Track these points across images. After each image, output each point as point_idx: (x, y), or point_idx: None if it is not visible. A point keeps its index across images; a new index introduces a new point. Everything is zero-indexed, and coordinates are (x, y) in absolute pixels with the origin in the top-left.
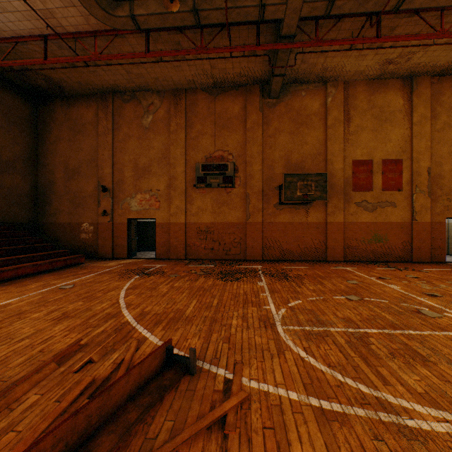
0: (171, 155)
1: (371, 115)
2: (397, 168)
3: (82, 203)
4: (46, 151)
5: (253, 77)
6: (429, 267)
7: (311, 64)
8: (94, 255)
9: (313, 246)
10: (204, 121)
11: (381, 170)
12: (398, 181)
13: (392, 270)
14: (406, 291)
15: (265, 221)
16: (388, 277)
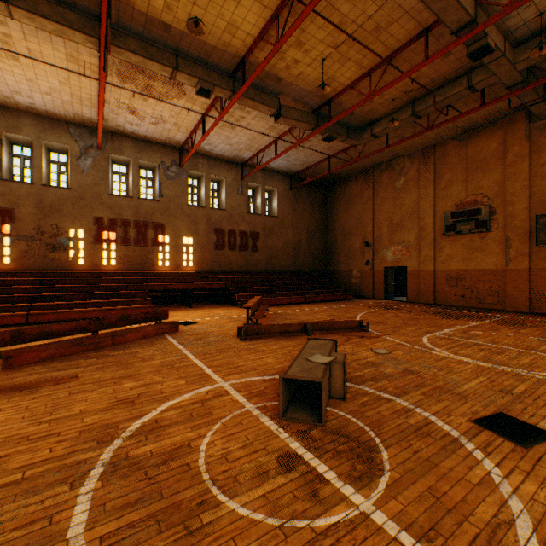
0: (419, 208)
1: None
2: None
3: (352, 256)
4: (331, 221)
5: (509, 109)
6: None
7: None
8: (360, 295)
9: None
10: (453, 170)
11: None
12: None
13: None
14: None
15: (533, 267)
16: None
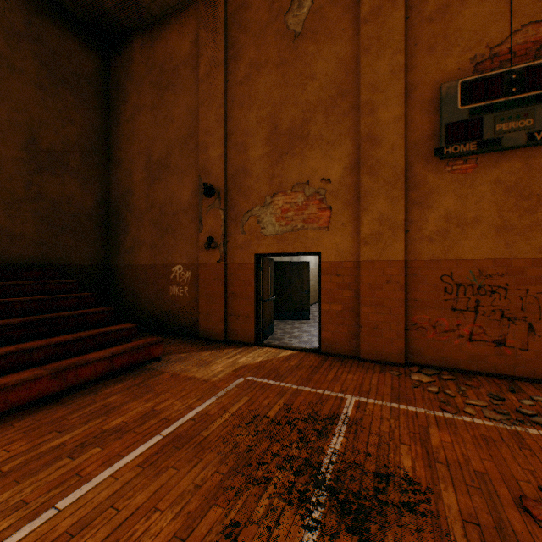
0: (361, 80)
1: None
2: None
3: (173, 226)
4: (121, 136)
5: None
6: None
7: None
8: (192, 330)
9: None
10: None
11: None
12: None
13: None
14: None
15: None
16: None
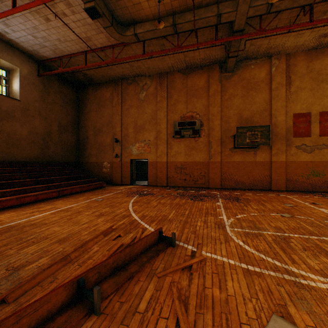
0: (157, 117)
1: (309, 78)
2: None
3: (104, 150)
4: (84, 118)
5: (214, 59)
6: None
7: (258, 45)
8: (111, 182)
9: (260, 178)
10: (179, 93)
11: (318, 120)
12: None
13: (326, 198)
14: None
15: (223, 160)
16: (320, 203)
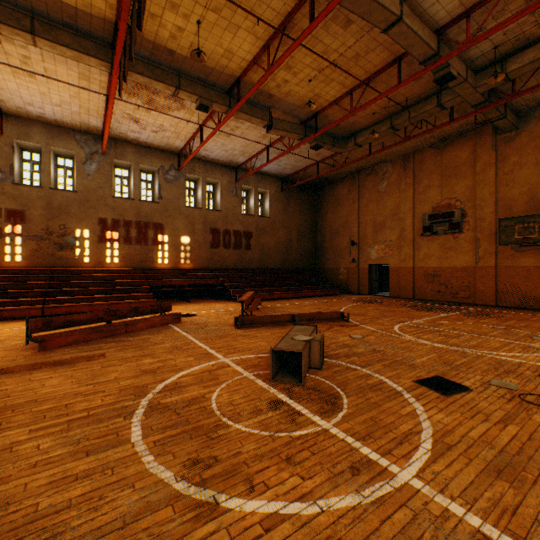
0: (400, 210)
1: None
2: None
3: (340, 254)
4: (320, 221)
5: (477, 122)
6: None
7: None
8: (347, 291)
9: None
10: (430, 175)
11: None
12: None
13: None
14: None
15: (499, 265)
16: None
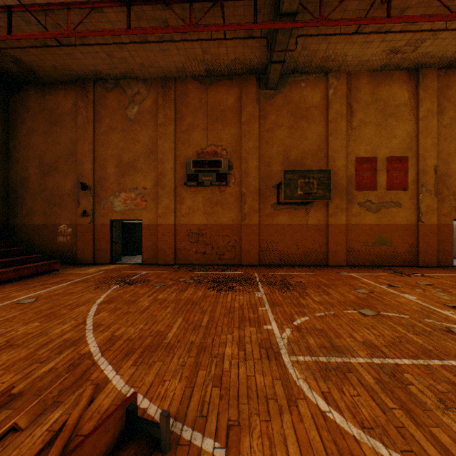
0: (159, 149)
1: (375, 109)
2: (402, 166)
3: (60, 203)
4: (19, 144)
5: (249, 65)
6: (437, 272)
7: (313, 51)
8: (73, 260)
9: (314, 249)
10: (195, 113)
11: (385, 168)
12: (403, 180)
13: (400, 275)
14: (424, 302)
15: (262, 222)
16: (399, 285)
